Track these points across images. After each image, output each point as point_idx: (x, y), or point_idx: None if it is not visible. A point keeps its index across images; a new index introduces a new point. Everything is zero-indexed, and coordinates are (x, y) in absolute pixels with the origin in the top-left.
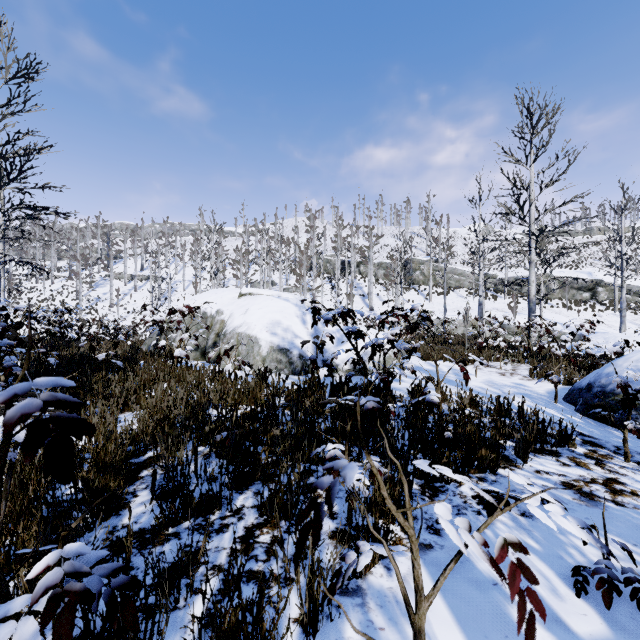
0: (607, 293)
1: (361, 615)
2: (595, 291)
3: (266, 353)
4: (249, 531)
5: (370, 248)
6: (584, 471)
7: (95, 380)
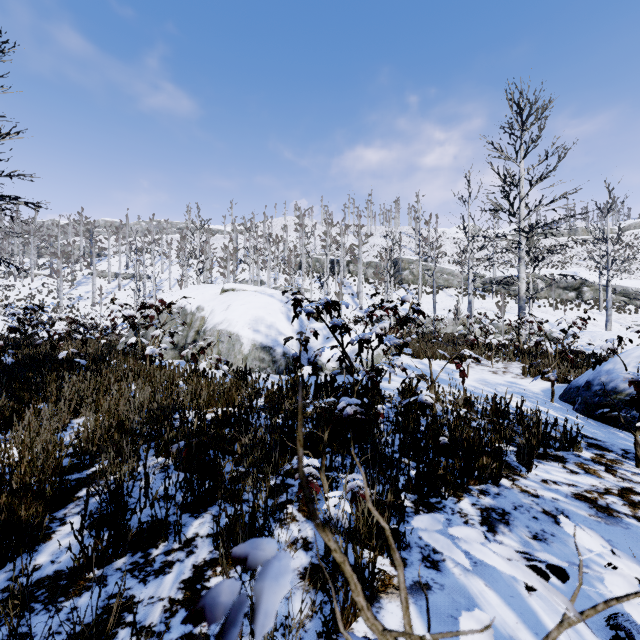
0: (592, 293)
1: None
2: (580, 291)
3: (248, 351)
4: (198, 571)
5: (359, 247)
6: (595, 479)
7: (49, 381)
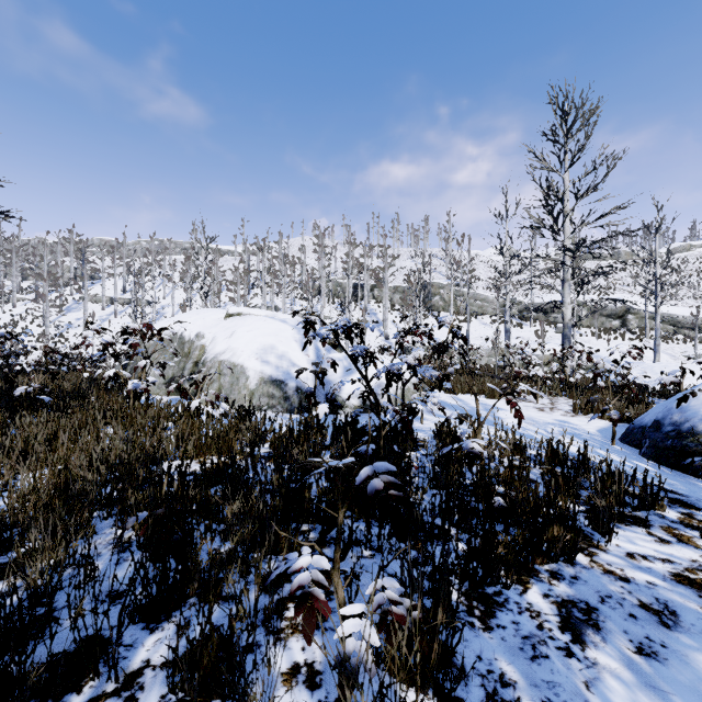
0: (637, 321)
1: None
2: (625, 319)
3: (255, 386)
4: None
5: (385, 269)
6: (693, 551)
7: None
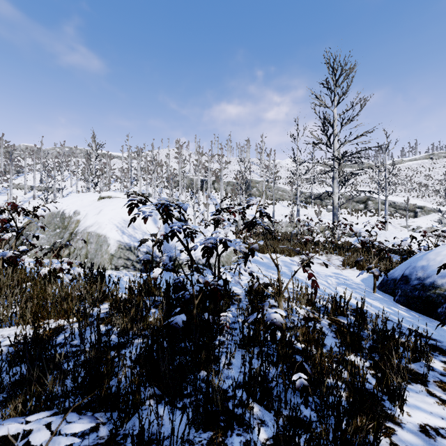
0: (374, 205)
1: None
2: (367, 203)
3: (114, 251)
4: None
5: (221, 170)
6: None
7: None
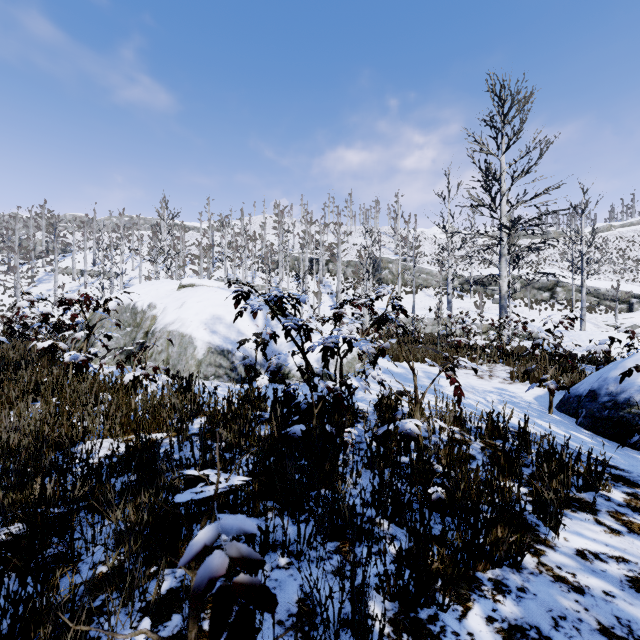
0: (565, 293)
1: None
2: (554, 291)
3: (202, 356)
4: None
5: (338, 245)
6: None
7: None
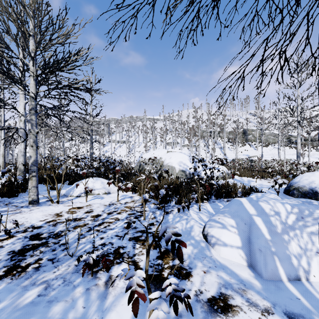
0: None
1: (197, 205)
2: None
3: (177, 172)
4: None
5: (224, 125)
6: None
7: (135, 177)
